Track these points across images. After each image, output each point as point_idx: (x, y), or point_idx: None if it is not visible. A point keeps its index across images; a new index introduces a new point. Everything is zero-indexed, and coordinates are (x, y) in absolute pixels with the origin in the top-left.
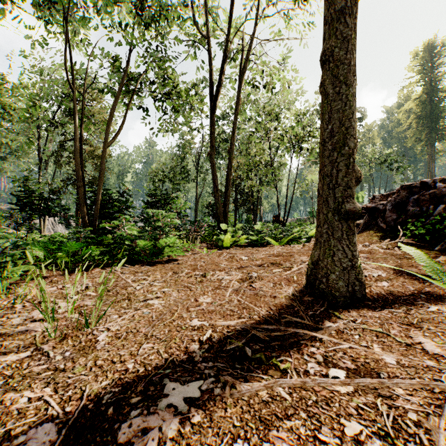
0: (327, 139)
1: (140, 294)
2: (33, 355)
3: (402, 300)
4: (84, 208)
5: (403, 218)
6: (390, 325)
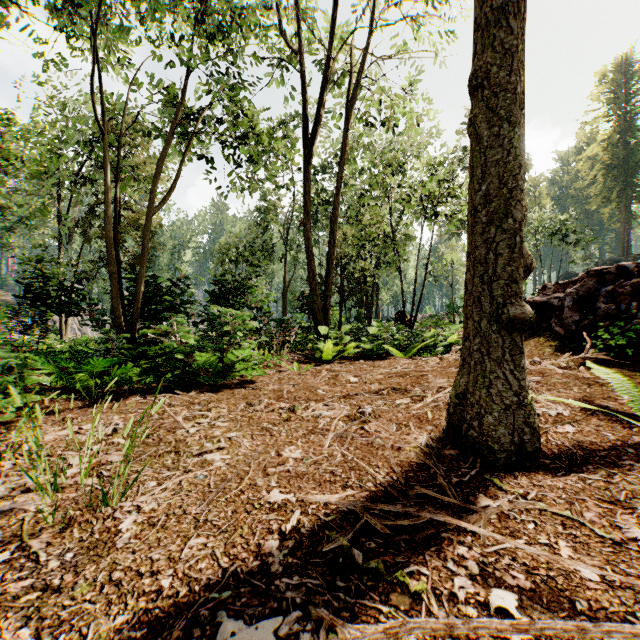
0: (479, 206)
1: (194, 442)
2: (13, 558)
3: (598, 457)
4: (119, 305)
5: (590, 320)
6: (583, 504)
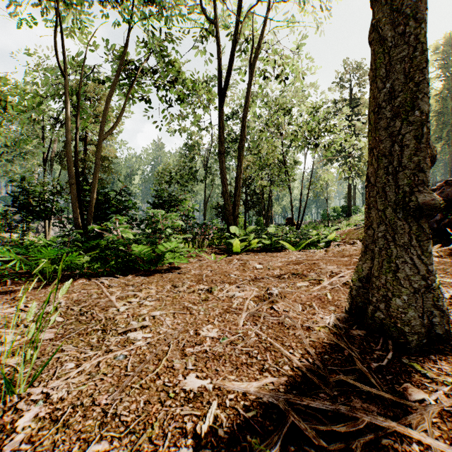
0: (383, 102)
1: (121, 320)
2: None
3: None
4: (77, 208)
5: (450, 219)
6: None
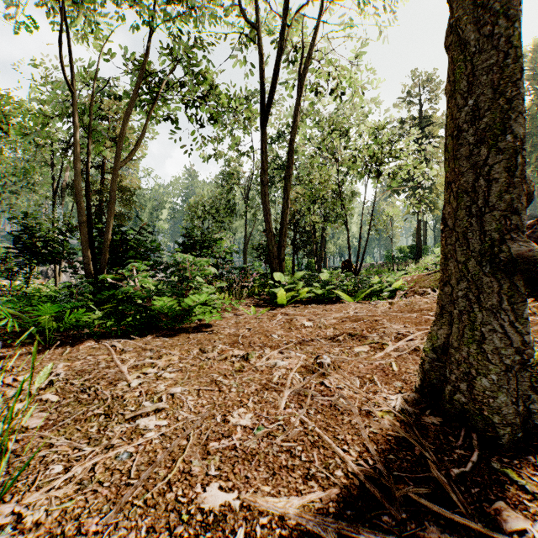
0: (465, 124)
1: (131, 400)
2: None
3: None
4: (88, 252)
5: None
6: None
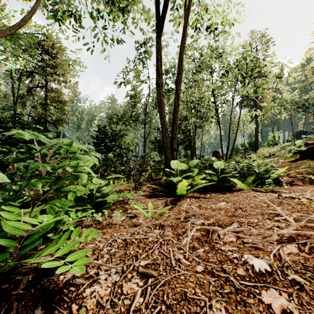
0: None
1: None
2: None
3: None
4: None
5: None
6: None
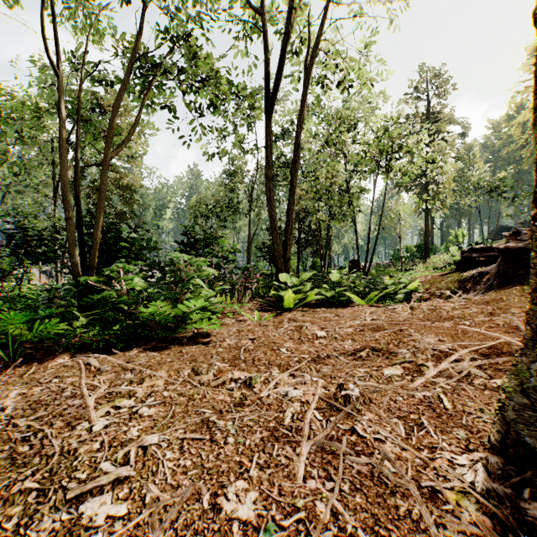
0: None
1: (85, 460)
2: None
3: None
4: (75, 251)
5: None
6: None
